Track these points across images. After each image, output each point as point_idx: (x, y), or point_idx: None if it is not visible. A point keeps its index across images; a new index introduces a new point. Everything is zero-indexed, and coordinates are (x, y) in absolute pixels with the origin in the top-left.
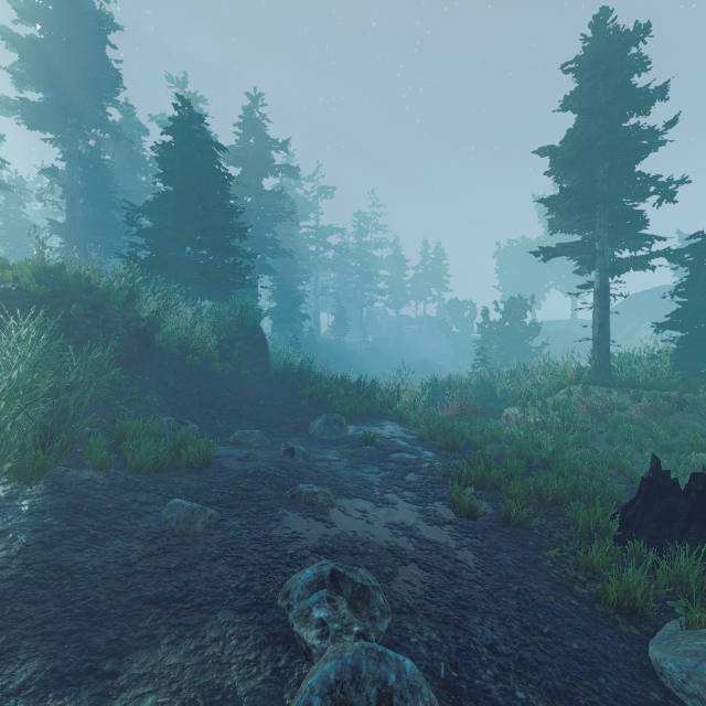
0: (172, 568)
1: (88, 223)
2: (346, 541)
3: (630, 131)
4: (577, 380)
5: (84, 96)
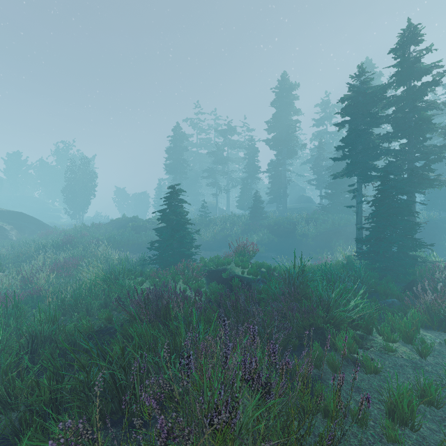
0: None
1: None
2: None
3: (346, 138)
4: (346, 259)
5: None
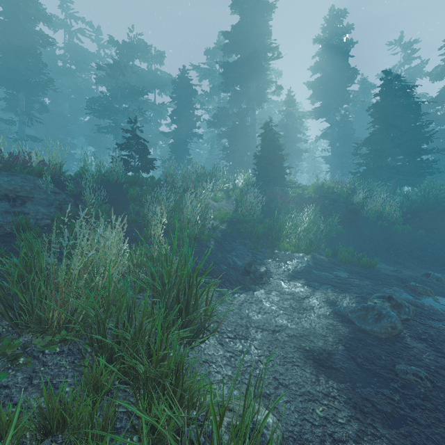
0: (338, 282)
1: (340, 155)
2: (420, 304)
3: None
4: None
5: (338, 92)
